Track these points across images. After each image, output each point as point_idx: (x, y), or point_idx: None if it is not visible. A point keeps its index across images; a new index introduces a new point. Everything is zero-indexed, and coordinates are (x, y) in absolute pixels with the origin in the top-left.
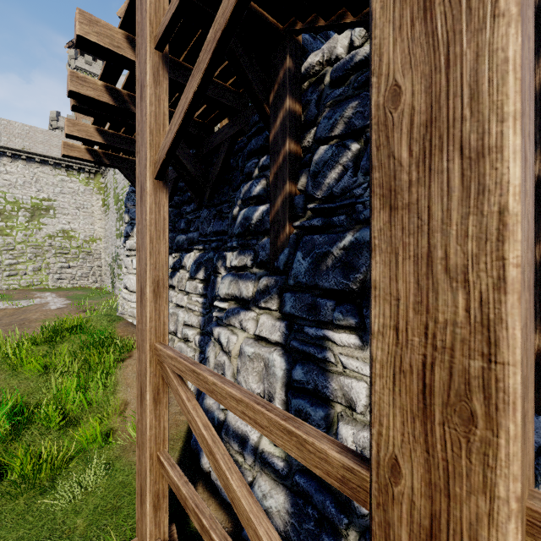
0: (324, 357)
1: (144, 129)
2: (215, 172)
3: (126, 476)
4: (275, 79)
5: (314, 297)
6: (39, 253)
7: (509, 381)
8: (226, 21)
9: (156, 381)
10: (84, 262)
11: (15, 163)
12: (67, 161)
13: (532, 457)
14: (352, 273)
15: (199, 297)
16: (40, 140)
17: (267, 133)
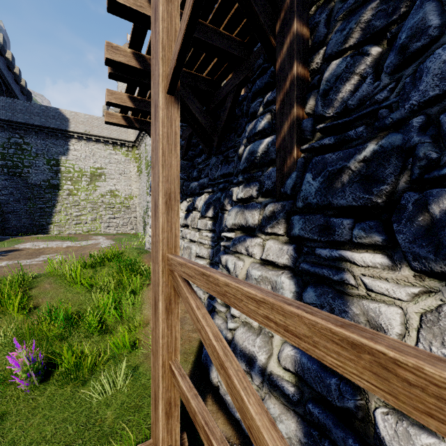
0: (341, 279)
1: (158, 47)
2: (222, 121)
3: (147, 379)
4: (281, 8)
5: (326, 217)
6: (95, 207)
7: None
8: None
9: (168, 291)
10: (124, 214)
11: (80, 143)
12: (113, 139)
13: None
14: (375, 186)
15: (208, 233)
16: (95, 125)
17: (272, 70)
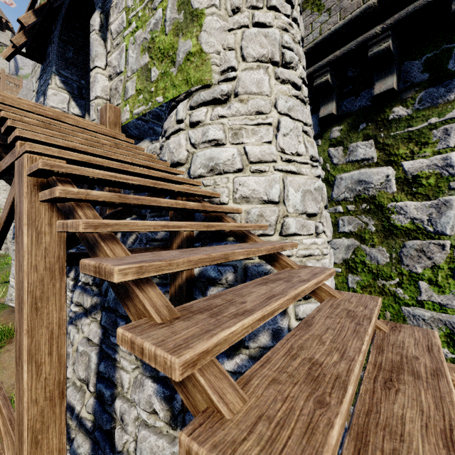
0: (115, 358)
1: None
2: None
3: None
4: None
5: (116, 317)
6: None
7: (24, 434)
8: (3, 224)
9: None
10: None
11: None
12: None
13: (58, 447)
14: None
15: (70, 292)
16: None
17: None
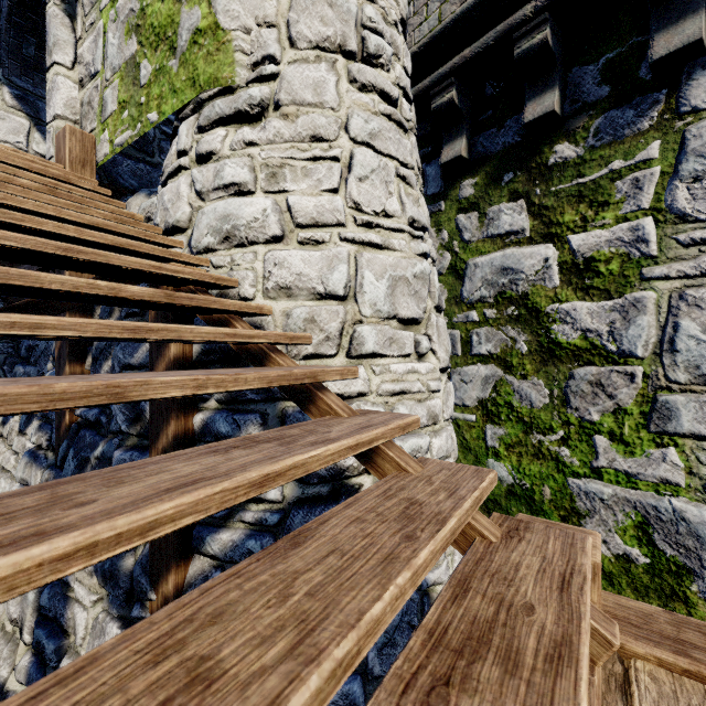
0: (67, 581)
1: None
2: None
3: None
4: None
5: None
6: None
7: None
8: None
9: None
10: None
11: None
12: None
13: None
14: None
15: None
16: None
17: None
